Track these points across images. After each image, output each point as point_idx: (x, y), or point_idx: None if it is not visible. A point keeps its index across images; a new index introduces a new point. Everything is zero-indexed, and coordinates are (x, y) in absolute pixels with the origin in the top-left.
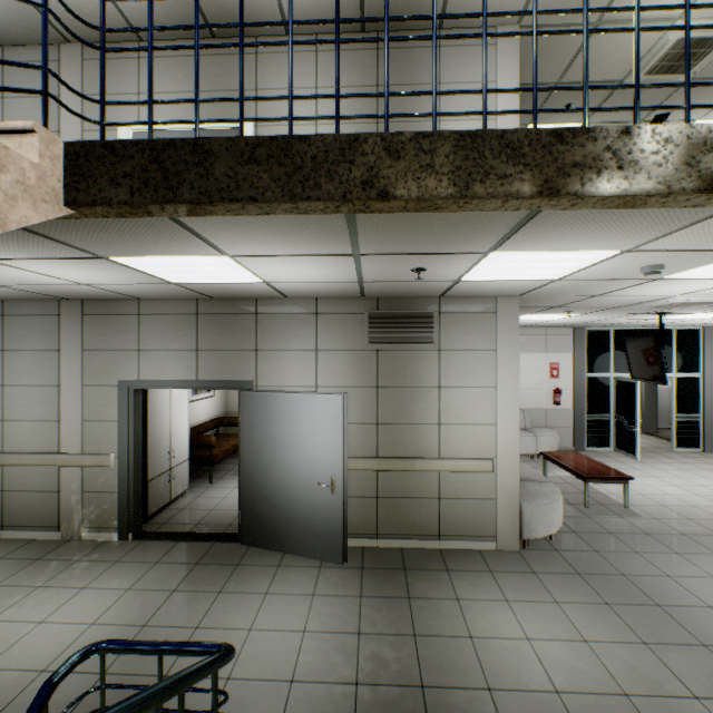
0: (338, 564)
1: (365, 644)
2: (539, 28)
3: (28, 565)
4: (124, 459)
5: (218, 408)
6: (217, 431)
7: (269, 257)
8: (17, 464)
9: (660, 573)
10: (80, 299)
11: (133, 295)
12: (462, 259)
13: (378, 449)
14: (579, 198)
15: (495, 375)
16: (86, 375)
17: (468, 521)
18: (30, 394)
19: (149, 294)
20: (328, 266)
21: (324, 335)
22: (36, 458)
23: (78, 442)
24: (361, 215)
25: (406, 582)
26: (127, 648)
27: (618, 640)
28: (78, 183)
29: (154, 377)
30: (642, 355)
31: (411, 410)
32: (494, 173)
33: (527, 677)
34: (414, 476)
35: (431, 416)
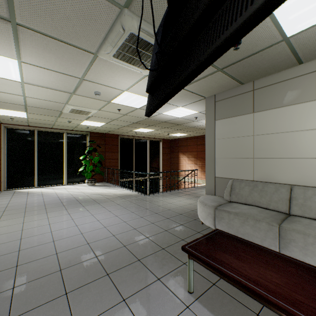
0: None
1: None
2: (200, 94)
3: None
4: None
5: None
6: None
7: None
8: None
9: None
10: None
11: None
12: None
13: None
14: None
15: None
16: None
17: None
18: None
19: None
20: None
21: None
22: None
23: None
24: None
25: None
26: None
27: None
28: None
29: None
30: None
31: None
32: None
33: None
34: None
35: None
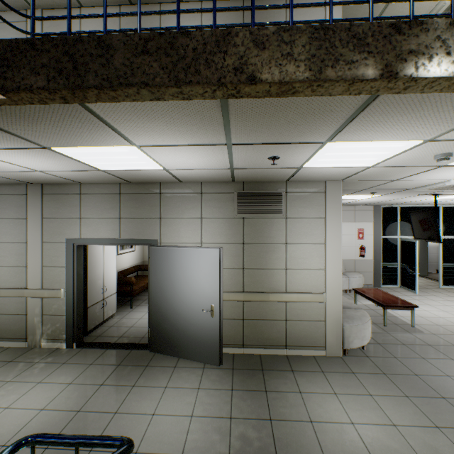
0: (216, 366)
1: (235, 426)
2: None
3: (3, 365)
4: (70, 293)
5: (138, 259)
6: (137, 274)
7: (165, 147)
8: None
9: (441, 373)
10: (40, 183)
11: (75, 180)
12: (306, 148)
13: (243, 286)
14: (413, 80)
15: (324, 235)
16: (44, 236)
17: (306, 336)
18: (7, 248)
19: (86, 179)
20: (208, 155)
21: (207, 208)
22: (10, 292)
23: (39, 281)
24: (233, 105)
25: (263, 379)
26: (51, 441)
27: (418, 424)
28: (5, 72)
29: (90, 236)
30: (422, 223)
31: (266, 259)
32: (342, 59)
33: (354, 453)
34: (269, 305)
35: (280, 263)
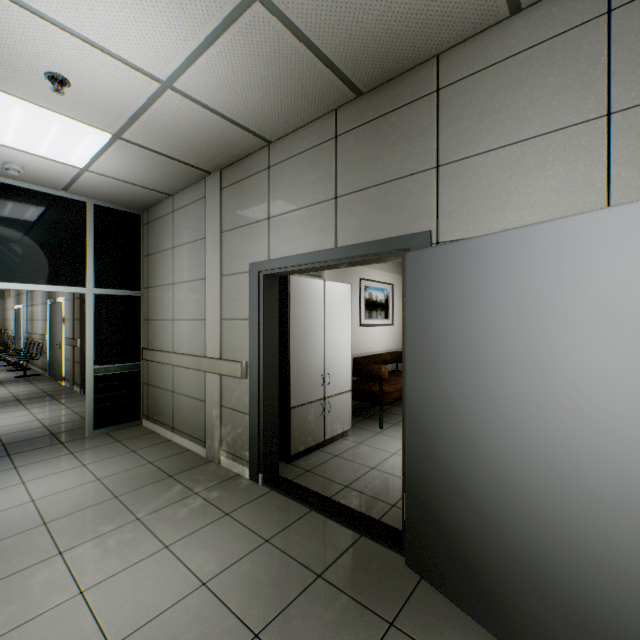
0: None
1: None
2: None
3: (158, 480)
4: (253, 370)
5: (398, 341)
6: (396, 368)
7: None
8: (179, 365)
9: None
10: (218, 169)
11: (252, 128)
12: None
13: None
14: None
15: None
16: (224, 264)
17: None
18: (188, 291)
19: (265, 112)
20: None
21: (639, 62)
22: (189, 360)
23: (217, 345)
24: None
25: None
26: None
27: None
28: None
29: (283, 253)
30: None
31: None
32: None
33: None
34: None
35: None
